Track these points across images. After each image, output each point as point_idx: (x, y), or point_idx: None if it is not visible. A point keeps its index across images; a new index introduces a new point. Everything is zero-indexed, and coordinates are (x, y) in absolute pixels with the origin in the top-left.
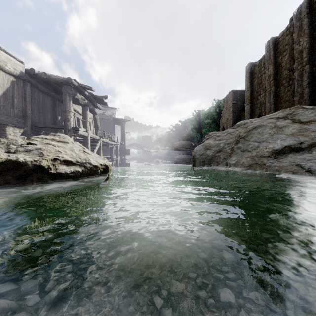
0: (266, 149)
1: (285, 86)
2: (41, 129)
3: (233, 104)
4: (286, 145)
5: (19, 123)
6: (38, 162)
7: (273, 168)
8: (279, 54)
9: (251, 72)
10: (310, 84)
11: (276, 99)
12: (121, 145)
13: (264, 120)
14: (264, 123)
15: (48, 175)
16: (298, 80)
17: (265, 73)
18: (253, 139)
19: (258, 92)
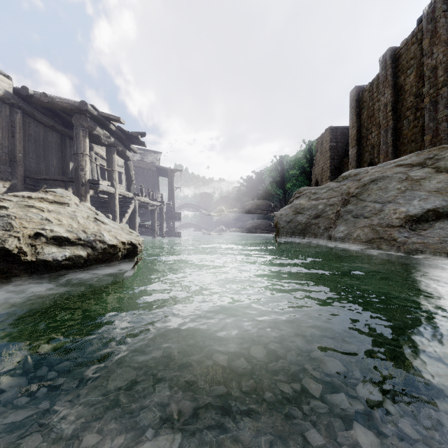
0: (395, 214)
1: (409, 119)
2: (41, 182)
3: (331, 147)
4: (429, 209)
5: (4, 172)
6: None
7: (411, 245)
8: (401, 73)
9: (357, 100)
10: None
11: (396, 140)
12: (168, 207)
13: (387, 169)
14: (388, 173)
15: (20, 264)
16: (430, 110)
17: (379, 101)
18: (371, 198)
19: (368, 128)
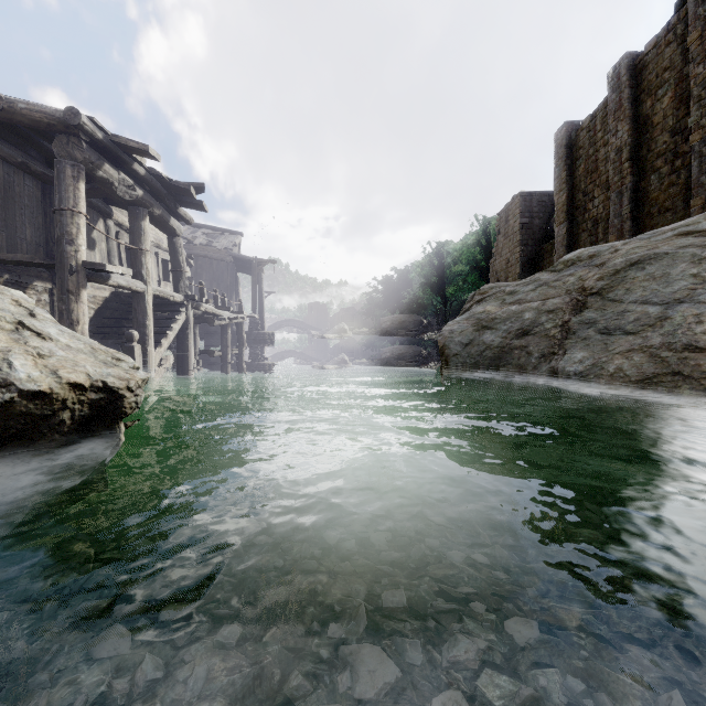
0: (701, 324)
1: (661, 173)
2: None
3: (523, 225)
4: None
5: None
6: None
7: None
8: (646, 95)
9: (568, 146)
10: None
11: (638, 208)
12: (252, 323)
13: (659, 242)
14: (664, 249)
15: None
16: (702, 154)
17: (606, 146)
18: (634, 296)
19: (588, 192)
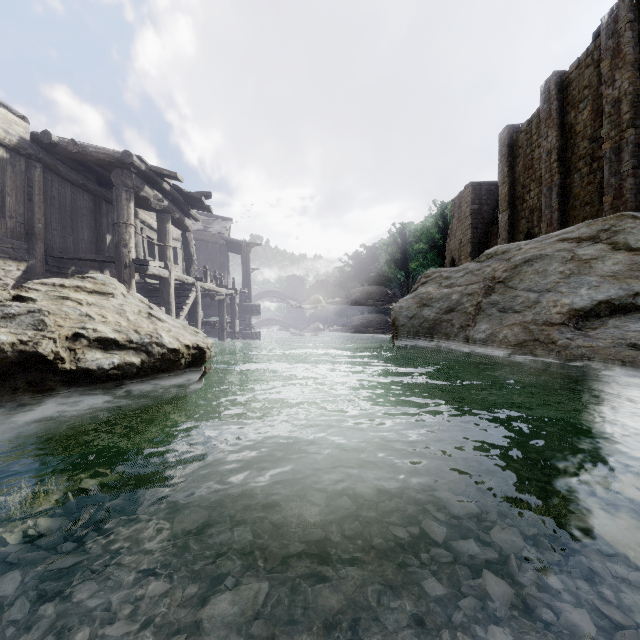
0: (556, 307)
1: (582, 173)
2: (68, 263)
3: (474, 211)
4: (600, 300)
5: (18, 249)
6: (31, 344)
7: (575, 350)
8: (571, 107)
9: (510, 145)
10: (638, 168)
11: (564, 201)
12: (242, 296)
13: (547, 245)
14: (548, 251)
15: (57, 374)
16: (611, 160)
17: (540, 147)
18: (524, 285)
19: (525, 185)
